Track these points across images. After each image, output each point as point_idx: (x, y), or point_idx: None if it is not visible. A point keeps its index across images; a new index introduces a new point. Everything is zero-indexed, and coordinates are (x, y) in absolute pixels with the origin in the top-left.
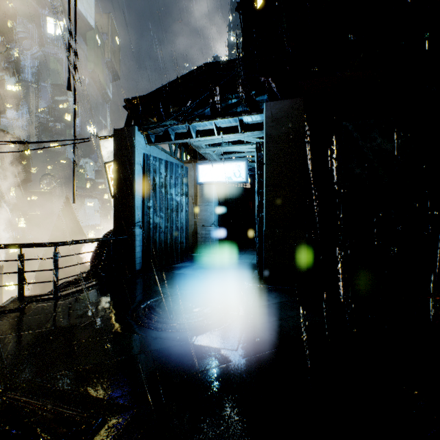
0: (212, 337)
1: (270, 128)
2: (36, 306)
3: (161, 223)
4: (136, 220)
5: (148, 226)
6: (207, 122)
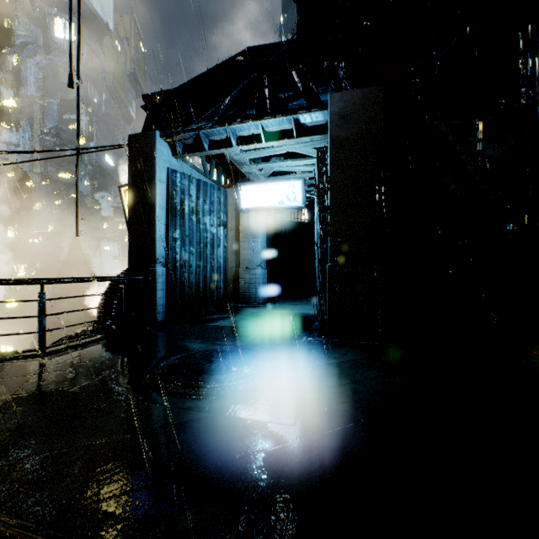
0: (258, 406)
1: (336, 128)
2: (12, 365)
3: (191, 260)
4: (157, 255)
5: (174, 264)
6: (252, 123)
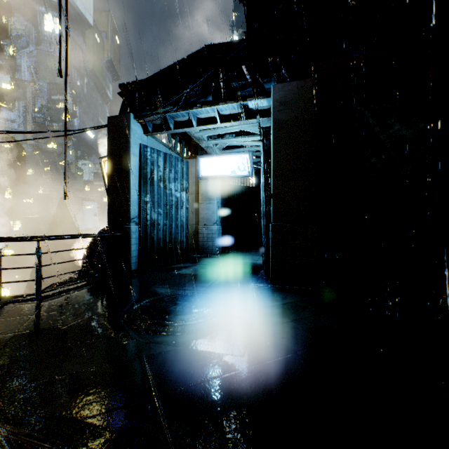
0: (214, 341)
1: (278, 112)
2: (14, 307)
3: (159, 219)
4: (132, 215)
5: (145, 223)
6: (209, 107)
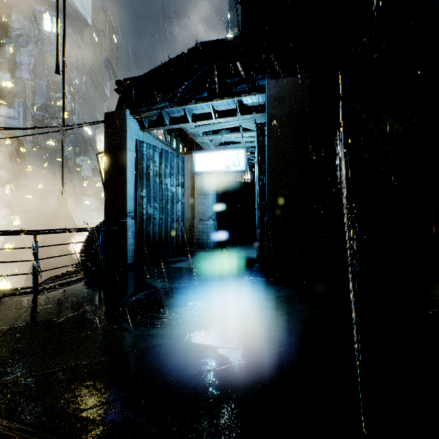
0: (209, 333)
1: (272, 108)
2: (11, 300)
3: (155, 214)
4: (128, 210)
5: (141, 217)
6: (204, 103)
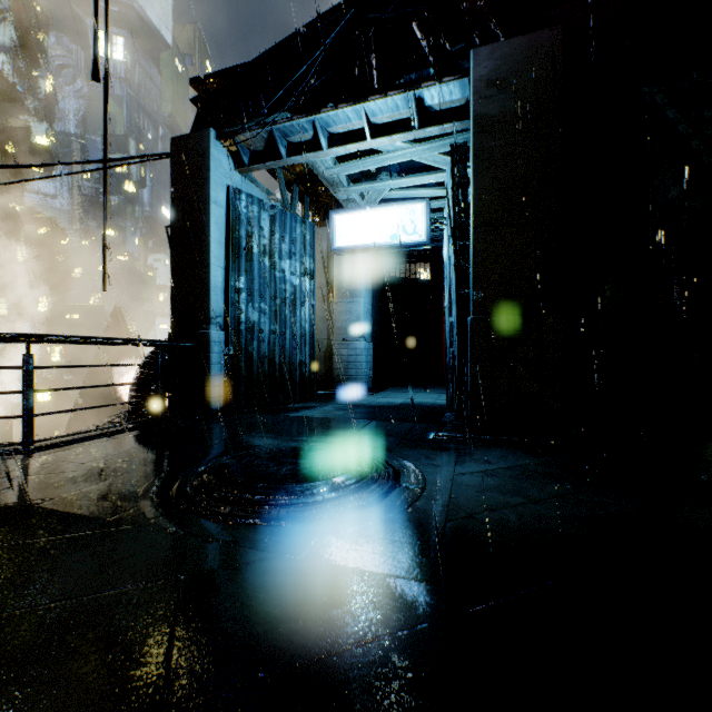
0: (360, 541)
1: (484, 101)
2: None
3: (262, 322)
4: (212, 312)
5: (237, 326)
6: (351, 108)
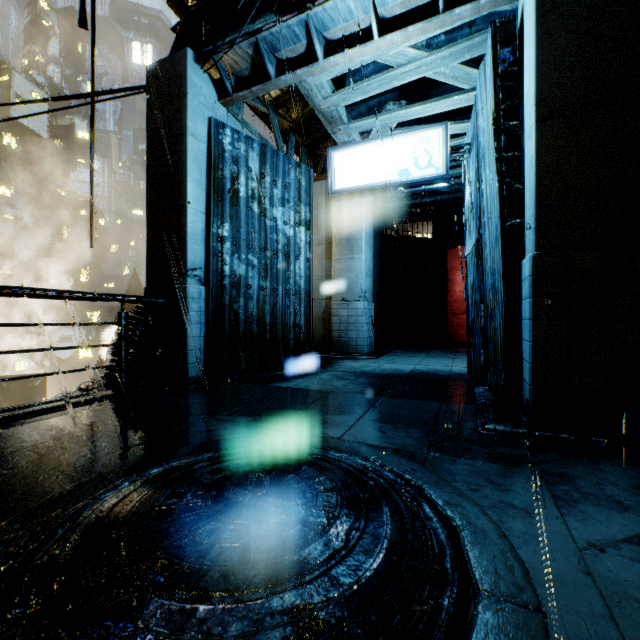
0: None
1: None
2: None
3: (249, 277)
4: (189, 263)
5: (220, 281)
6: None
